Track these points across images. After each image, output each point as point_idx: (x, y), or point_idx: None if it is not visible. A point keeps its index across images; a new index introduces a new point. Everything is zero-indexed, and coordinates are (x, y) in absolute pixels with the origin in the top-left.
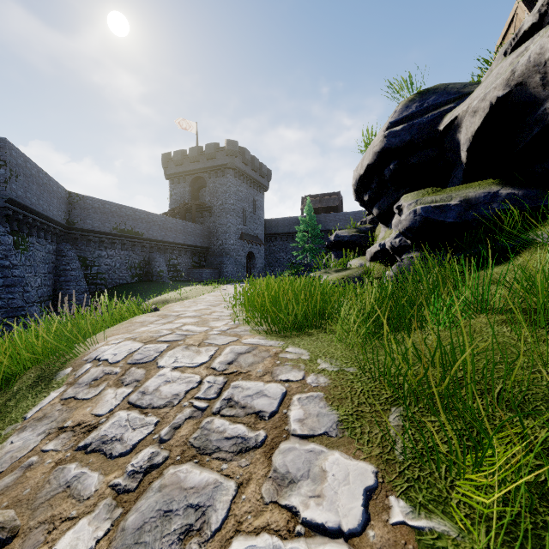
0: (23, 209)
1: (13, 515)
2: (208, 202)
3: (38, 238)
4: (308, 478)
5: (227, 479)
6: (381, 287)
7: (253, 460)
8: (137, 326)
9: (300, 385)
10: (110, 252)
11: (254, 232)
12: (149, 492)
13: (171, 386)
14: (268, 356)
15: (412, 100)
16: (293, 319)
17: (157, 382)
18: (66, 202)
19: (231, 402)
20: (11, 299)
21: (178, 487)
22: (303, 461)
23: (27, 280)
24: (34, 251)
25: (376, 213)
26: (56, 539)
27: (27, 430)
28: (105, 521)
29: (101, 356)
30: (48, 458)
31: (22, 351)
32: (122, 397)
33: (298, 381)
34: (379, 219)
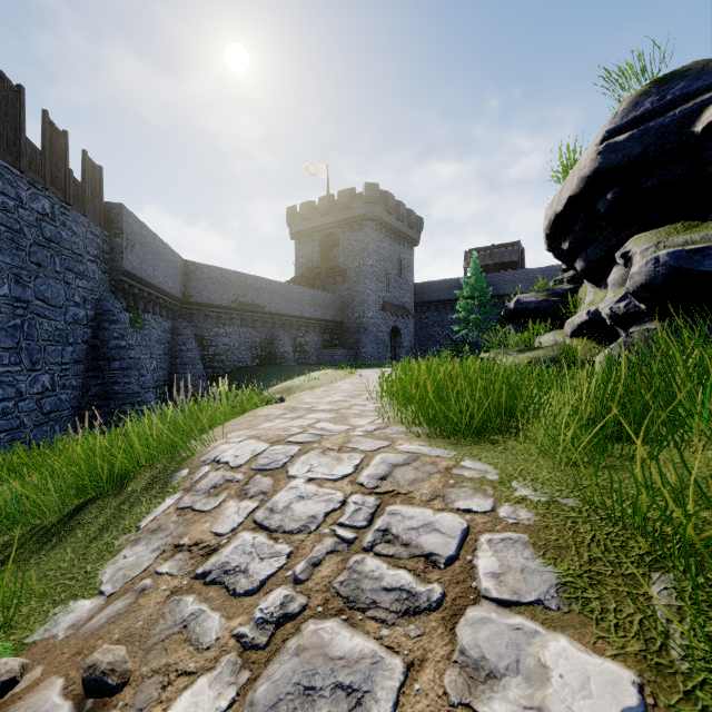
0: (139, 282)
1: (124, 655)
2: (342, 264)
3: (153, 315)
4: (517, 673)
5: (390, 654)
6: (608, 376)
7: (427, 629)
8: (261, 420)
9: (489, 520)
10: (228, 330)
11: (400, 301)
12: (283, 654)
13: (305, 504)
14: (435, 471)
15: (644, 94)
16: (468, 419)
17: (288, 496)
18: (182, 273)
19: (387, 535)
20: (127, 384)
21: (322, 654)
22: (506, 643)
23: (143, 363)
24: (150, 330)
25: (580, 266)
26: (171, 699)
27: (141, 543)
28: (229, 686)
29: (221, 457)
30: (163, 583)
31: (137, 446)
32: (246, 513)
33: (484, 513)
34: (586, 275)
